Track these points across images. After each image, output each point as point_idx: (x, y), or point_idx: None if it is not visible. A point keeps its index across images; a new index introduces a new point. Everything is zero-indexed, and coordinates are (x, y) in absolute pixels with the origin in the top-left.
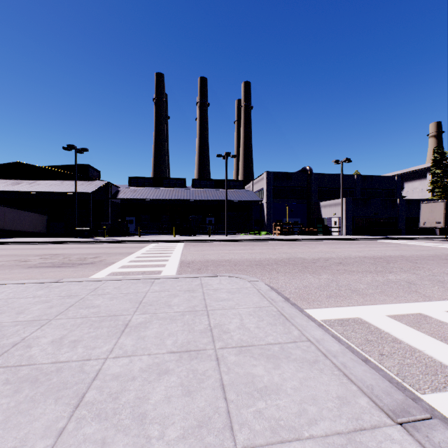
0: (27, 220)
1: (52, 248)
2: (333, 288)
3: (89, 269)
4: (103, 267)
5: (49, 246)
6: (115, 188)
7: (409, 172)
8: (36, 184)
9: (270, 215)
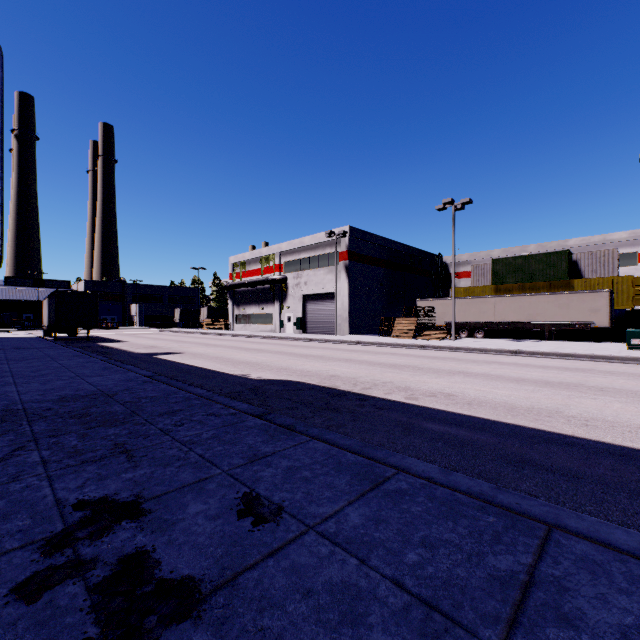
0: None
1: None
2: None
3: None
4: None
5: None
6: None
7: None
8: None
9: None
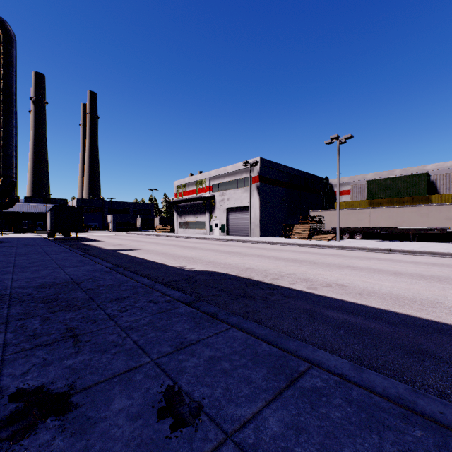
0: None
1: None
2: None
3: None
4: None
5: None
6: None
7: None
8: None
9: None
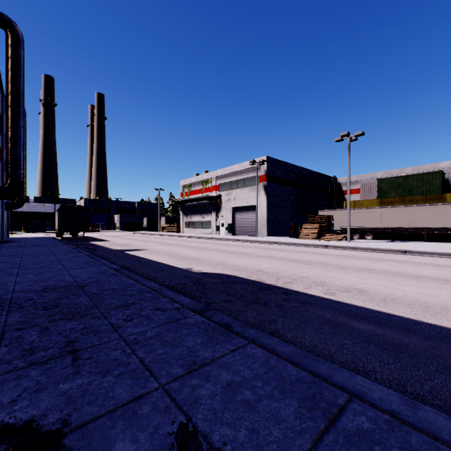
0: None
1: None
2: None
3: None
4: None
5: None
6: None
7: None
8: None
9: None
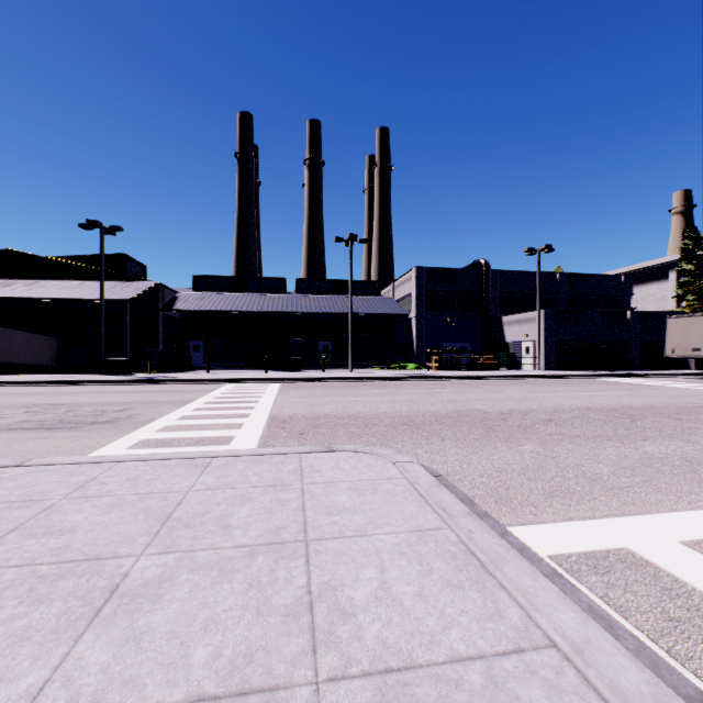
0: (23, 345)
1: (55, 393)
2: (552, 474)
3: (101, 434)
4: (129, 428)
5: (51, 390)
6: (170, 294)
7: (641, 269)
8: (38, 286)
9: (422, 338)
